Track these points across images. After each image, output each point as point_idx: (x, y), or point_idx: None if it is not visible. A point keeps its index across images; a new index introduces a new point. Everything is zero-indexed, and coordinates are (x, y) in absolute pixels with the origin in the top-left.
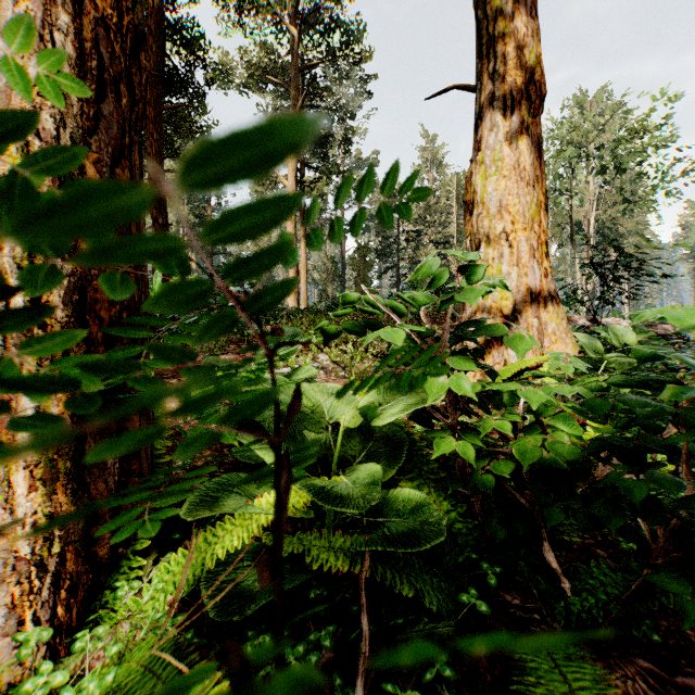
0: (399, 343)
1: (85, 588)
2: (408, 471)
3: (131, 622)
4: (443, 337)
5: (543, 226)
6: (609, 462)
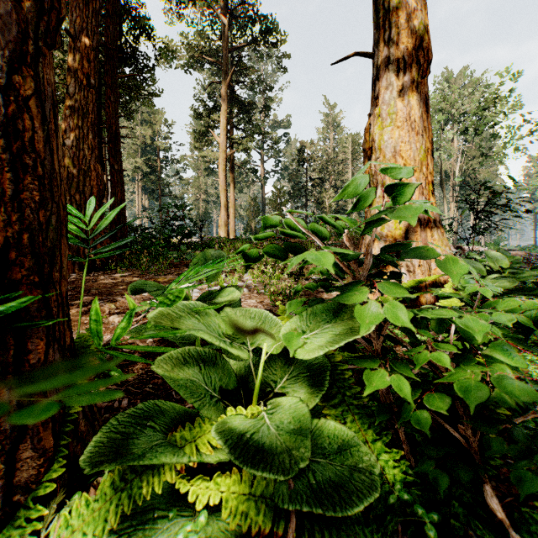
0: (327, 267)
1: None
2: (331, 397)
3: None
4: (366, 260)
5: (430, 168)
6: None
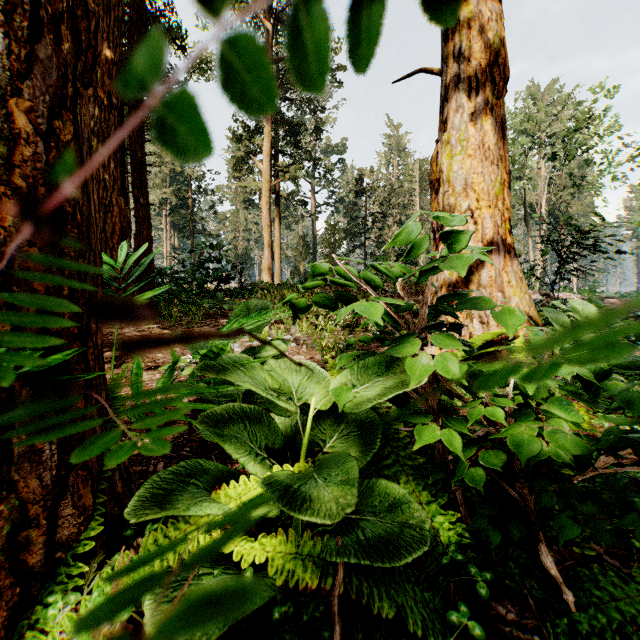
0: (376, 319)
1: (10, 604)
2: (384, 457)
3: None
4: (422, 311)
5: (506, 204)
6: (618, 455)
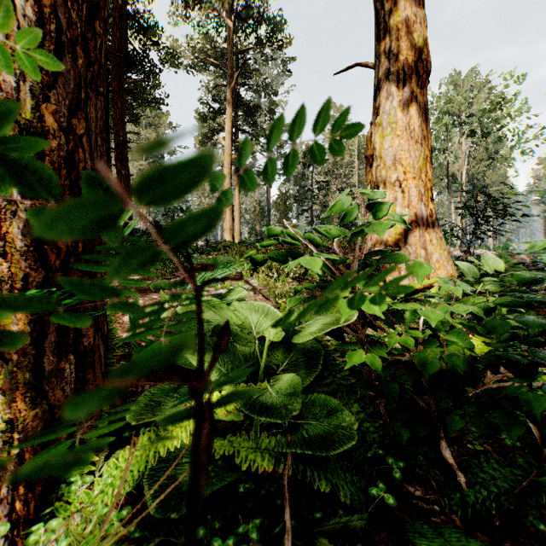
0: (316, 269)
1: (43, 483)
2: (323, 378)
3: (82, 515)
4: (353, 264)
5: (429, 175)
6: (499, 372)
